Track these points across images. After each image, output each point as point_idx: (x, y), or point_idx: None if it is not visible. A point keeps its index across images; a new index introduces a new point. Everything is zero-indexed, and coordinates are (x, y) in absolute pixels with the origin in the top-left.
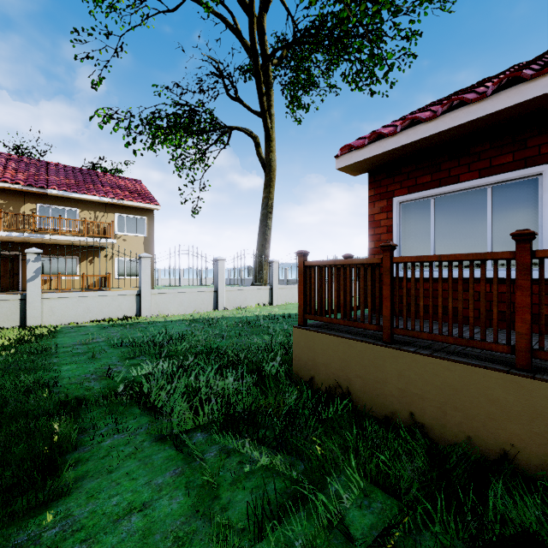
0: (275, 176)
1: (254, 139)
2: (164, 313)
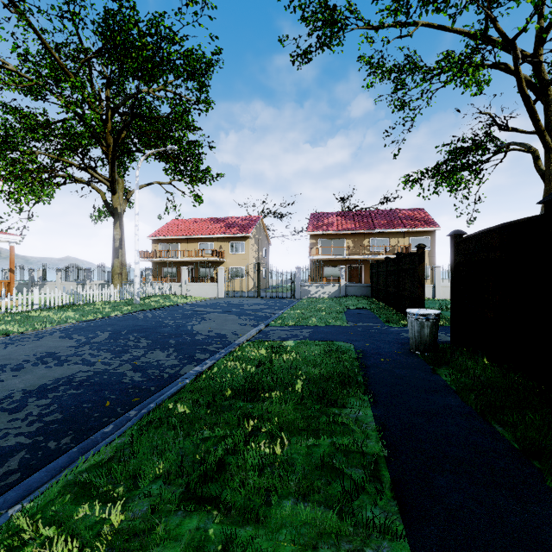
0: None
1: (532, 153)
2: (448, 298)
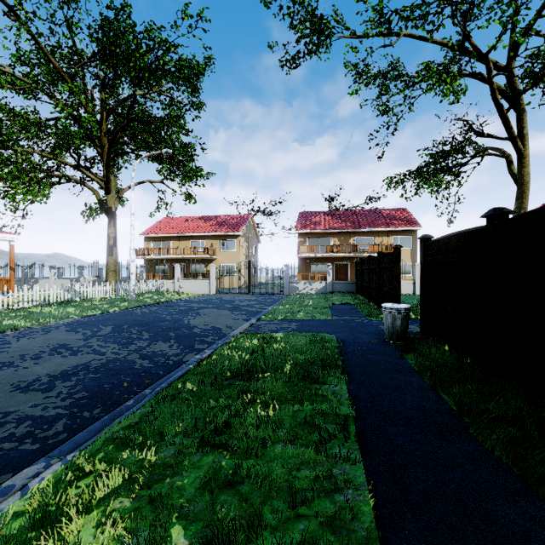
0: (528, 188)
1: (506, 158)
2: None
